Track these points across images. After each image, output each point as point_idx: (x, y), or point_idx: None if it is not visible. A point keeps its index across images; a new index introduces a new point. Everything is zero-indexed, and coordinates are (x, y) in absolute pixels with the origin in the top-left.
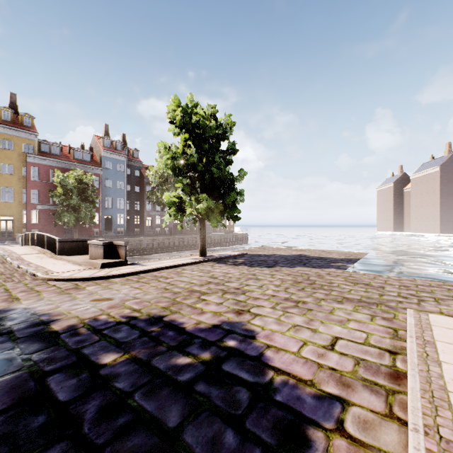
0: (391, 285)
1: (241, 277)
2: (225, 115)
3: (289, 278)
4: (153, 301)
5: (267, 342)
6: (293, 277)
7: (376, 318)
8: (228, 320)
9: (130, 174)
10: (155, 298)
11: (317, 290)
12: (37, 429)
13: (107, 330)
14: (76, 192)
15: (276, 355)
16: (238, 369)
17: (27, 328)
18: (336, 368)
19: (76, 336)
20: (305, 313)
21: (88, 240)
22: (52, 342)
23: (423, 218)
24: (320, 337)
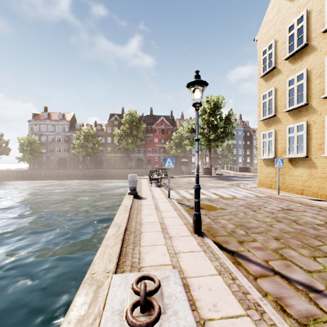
0: None
1: None
2: None
3: None
4: None
5: None
6: None
7: None
8: None
9: (244, 135)
10: None
11: None
12: None
13: None
14: (226, 149)
15: None
16: None
17: None
18: None
19: None
20: None
21: (247, 168)
22: None
23: None
24: None
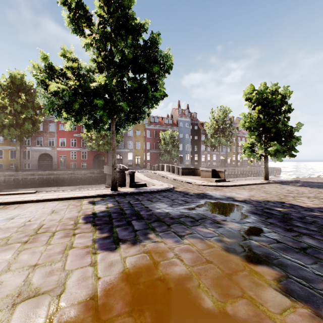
0: None
1: (311, 192)
2: (283, 87)
3: None
4: (268, 196)
5: None
6: None
7: None
8: None
9: (192, 129)
10: (267, 195)
11: None
12: (281, 217)
13: (263, 202)
14: (170, 142)
15: None
16: None
17: (227, 198)
18: None
19: (252, 202)
20: None
21: (194, 168)
22: (246, 203)
23: None
24: None
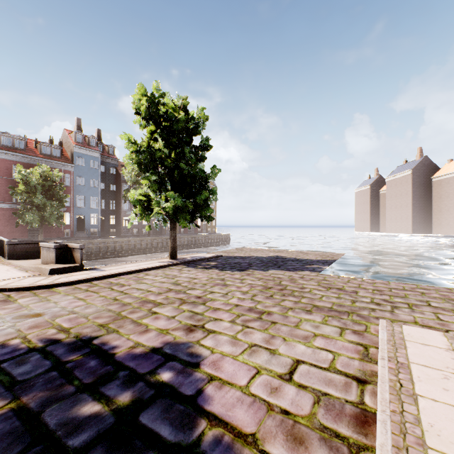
0: (364, 289)
1: (207, 283)
2: (197, 108)
3: (260, 283)
4: (93, 316)
5: (212, 373)
6: (264, 282)
7: (346, 332)
8: (173, 340)
9: (105, 172)
10: (96, 312)
11: (286, 297)
12: None
13: (9, 361)
14: (40, 189)
15: (217, 393)
16: (160, 420)
17: None
18: (290, 410)
19: None
20: (267, 328)
21: (43, 242)
22: None
23: (397, 219)
24: (279, 362)
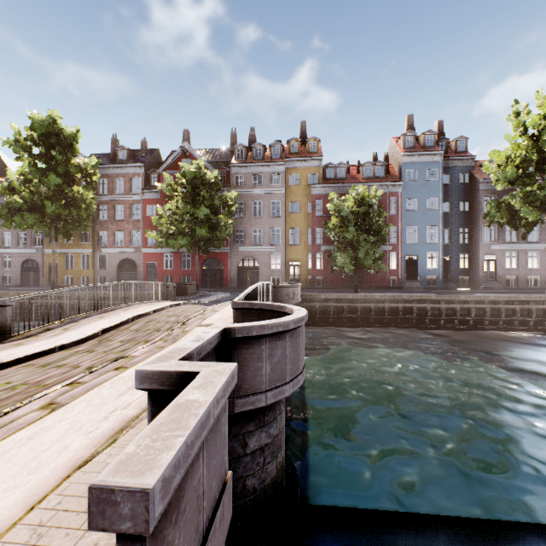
0: None
1: None
2: None
3: None
4: None
5: None
6: None
7: None
8: None
9: (449, 183)
10: None
11: None
12: None
13: None
14: (353, 220)
15: None
16: None
17: None
18: None
19: None
20: None
21: (283, 310)
22: None
23: None
24: None
